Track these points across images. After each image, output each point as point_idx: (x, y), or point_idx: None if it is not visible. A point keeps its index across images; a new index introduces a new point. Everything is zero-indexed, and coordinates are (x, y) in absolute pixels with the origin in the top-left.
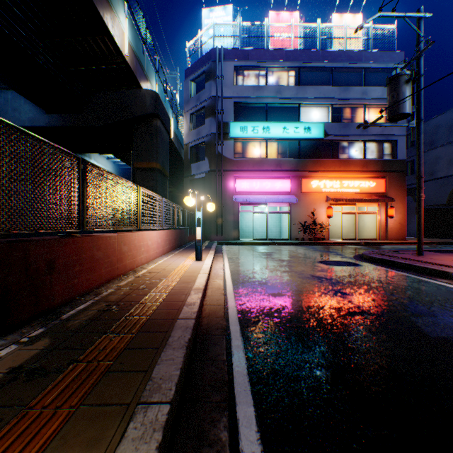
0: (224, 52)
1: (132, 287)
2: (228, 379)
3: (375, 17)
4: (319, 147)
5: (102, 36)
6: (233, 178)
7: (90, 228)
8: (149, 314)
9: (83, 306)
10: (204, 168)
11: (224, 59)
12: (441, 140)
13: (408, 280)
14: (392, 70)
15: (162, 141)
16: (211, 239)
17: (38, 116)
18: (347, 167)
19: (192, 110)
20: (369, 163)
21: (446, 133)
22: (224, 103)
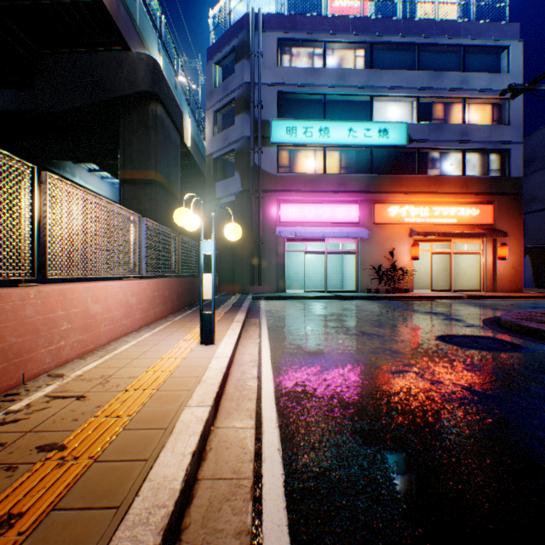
0: (263, 19)
1: None
2: None
3: None
4: (399, 159)
5: None
6: (276, 202)
7: None
8: None
9: None
10: (235, 188)
11: (262, 28)
12: None
13: None
14: (502, 50)
15: (166, 140)
16: (244, 291)
17: None
18: (439, 187)
19: (217, 106)
20: (470, 181)
21: None
22: (262, 93)
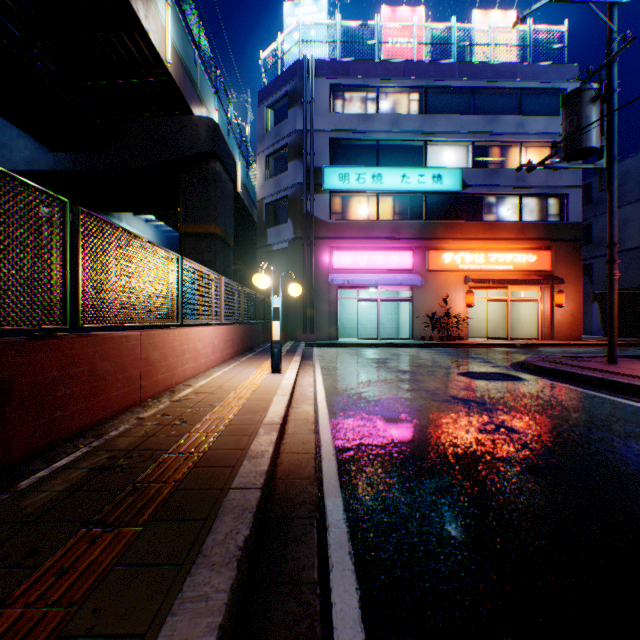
0: (316, 65)
1: (162, 421)
2: (322, 634)
3: (545, 2)
4: (454, 204)
5: (130, 31)
6: (328, 250)
7: (88, 322)
8: (179, 478)
9: (66, 459)
10: (287, 235)
11: (315, 74)
12: (630, 195)
13: (607, 405)
14: (560, 92)
15: (224, 193)
16: (296, 339)
17: (38, 155)
18: (495, 233)
19: (268, 150)
20: (527, 227)
21: (638, 184)
22: (315, 140)
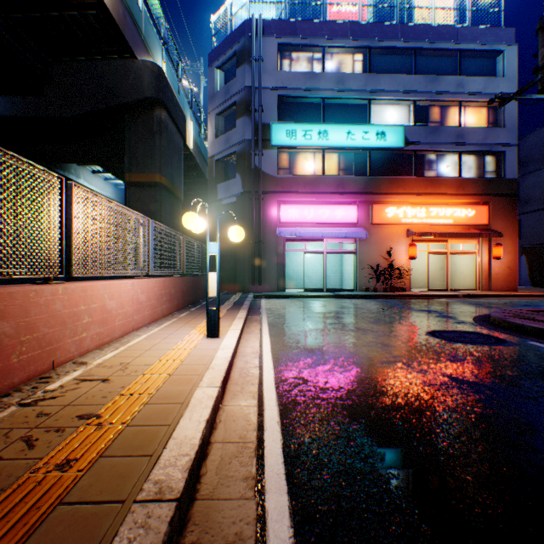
0: (264, 24)
1: None
2: None
3: None
4: (396, 161)
5: None
6: (276, 203)
7: None
8: None
9: None
10: (236, 190)
11: (263, 33)
12: None
13: None
14: (497, 54)
15: (170, 143)
16: (245, 290)
17: None
18: (436, 188)
19: (218, 109)
20: (466, 183)
21: None
22: (263, 97)
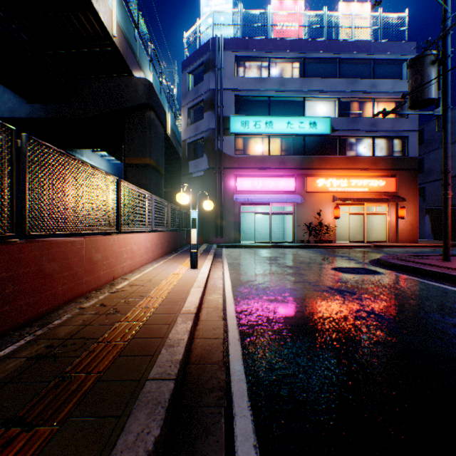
0: (224, 42)
1: (99, 311)
2: None
3: None
4: (325, 144)
5: (84, 11)
6: (233, 176)
7: (35, 230)
8: (103, 368)
9: (9, 348)
10: (203, 166)
11: (223, 48)
12: (453, 137)
13: (451, 295)
14: (403, 62)
15: (156, 135)
16: (210, 242)
17: (19, 106)
18: (355, 165)
19: (190, 104)
20: (378, 160)
21: None
22: (223, 96)
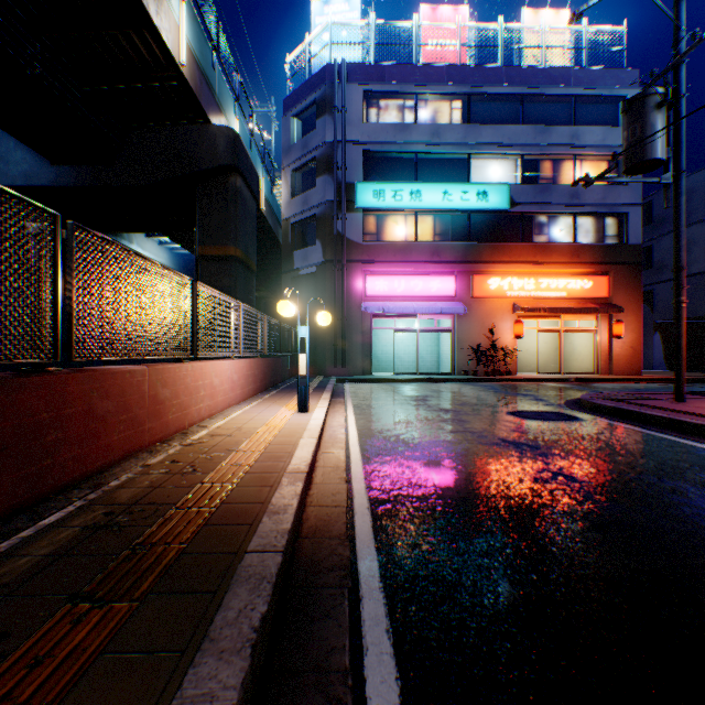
0: (348, 69)
1: (171, 469)
2: None
3: None
4: (501, 224)
5: (139, 29)
6: (361, 274)
7: (84, 355)
8: (187, 539)
9: (56, 515)
10: (315, 258)
11: (346, 80)
12: (696, 213)
13: (678, 449)
14: (619, 99)
15: (245, 212)
16: (326, 373)
17: (38, 169)
18: (546, 256)
19: (295, 164)
20: (582, 249)
21: (704, 202)
22: (346, 152)
